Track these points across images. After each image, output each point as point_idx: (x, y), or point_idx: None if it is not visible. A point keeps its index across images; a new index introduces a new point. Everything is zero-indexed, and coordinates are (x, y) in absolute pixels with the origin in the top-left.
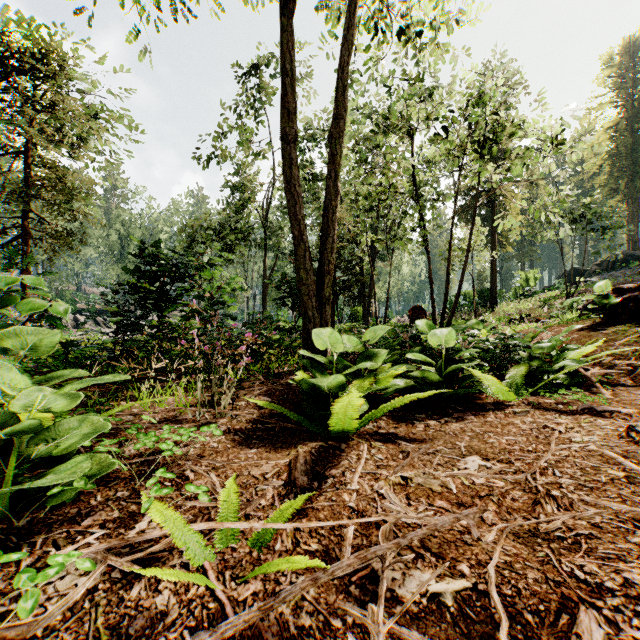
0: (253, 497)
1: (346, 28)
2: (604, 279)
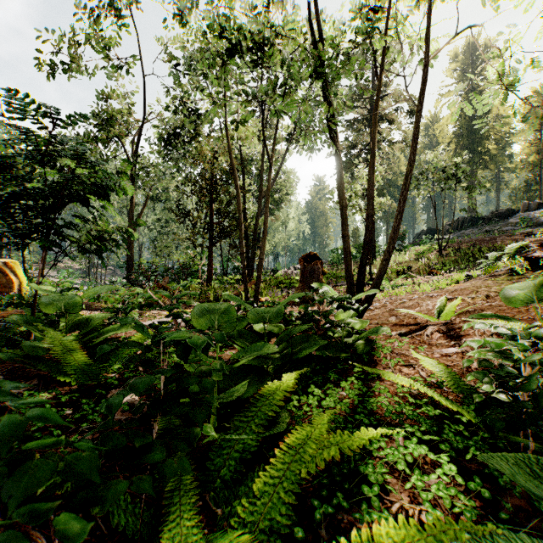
0: None
1: None
2: (458, 236)
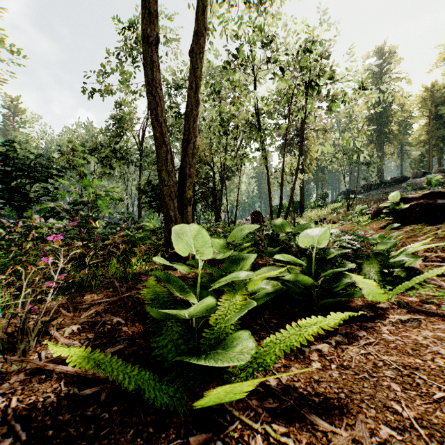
0: None
1: None
2: (366, 196)
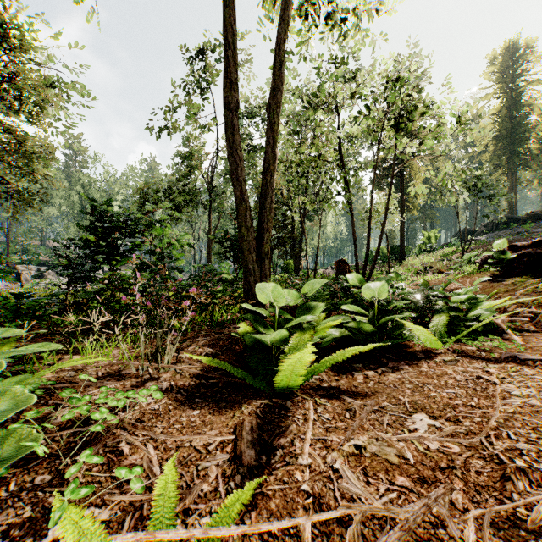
0: (194, 480)
1: (283, 10)
2: (490, 238)
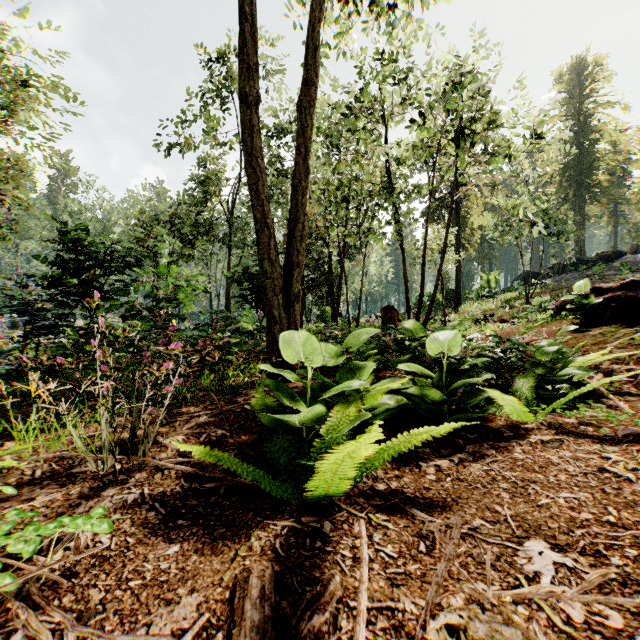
0: None
1: None
2: (557, 281)
